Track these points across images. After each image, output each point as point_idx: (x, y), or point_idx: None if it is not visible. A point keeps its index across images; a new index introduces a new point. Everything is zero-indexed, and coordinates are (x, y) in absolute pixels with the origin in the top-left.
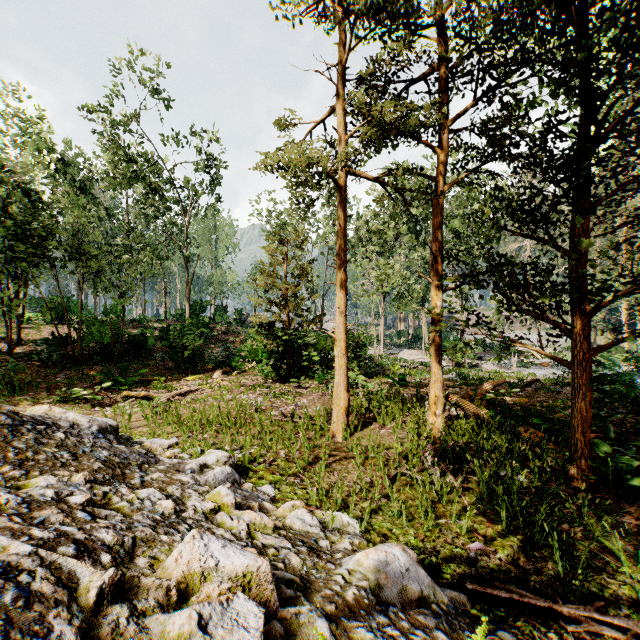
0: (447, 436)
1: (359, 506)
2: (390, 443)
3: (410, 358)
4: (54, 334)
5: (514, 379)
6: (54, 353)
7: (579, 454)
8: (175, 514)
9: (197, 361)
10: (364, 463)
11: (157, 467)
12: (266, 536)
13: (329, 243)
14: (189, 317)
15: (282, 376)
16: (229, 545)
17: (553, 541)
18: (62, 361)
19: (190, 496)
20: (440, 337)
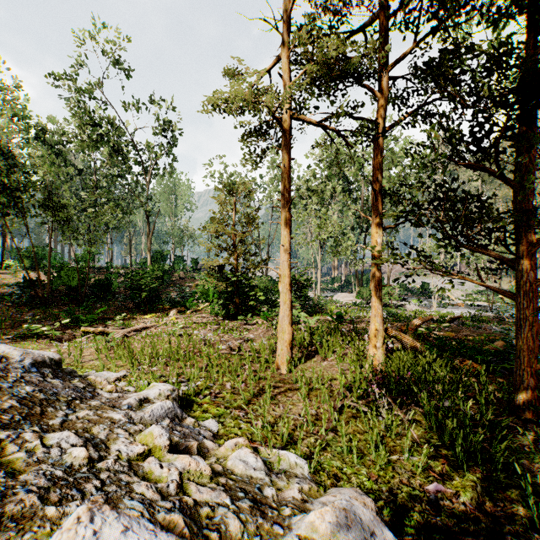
0: (388, 367)
1: (306, 441)
2: (333, 375)
3: (343, 300)
4: (25, 277)
5: (436, 317)
6: (24, 294)
7: (524, 385)
8: (89, 465)
9: (156, 302)
10: (309, 395)
11: (90, 403)
12: (201, 488)
13: (273, 201)
14: (150, 264)
15: (231, 314)
16: (137, 523)
17: (526, 485)
18: (33, 302)
19: (117, 438)
20: (380, 273)
